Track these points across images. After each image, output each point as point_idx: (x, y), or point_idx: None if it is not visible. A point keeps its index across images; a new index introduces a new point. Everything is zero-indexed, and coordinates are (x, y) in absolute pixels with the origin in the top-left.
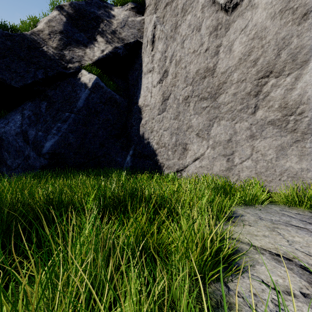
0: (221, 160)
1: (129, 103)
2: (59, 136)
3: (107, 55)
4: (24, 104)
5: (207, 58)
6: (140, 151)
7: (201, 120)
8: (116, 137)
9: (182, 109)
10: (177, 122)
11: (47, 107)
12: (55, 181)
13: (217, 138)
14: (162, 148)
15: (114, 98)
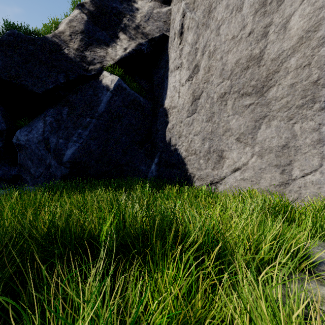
0: (272, 171)
1: (154, 106)
2: (80, 144)
3: (130, 53)
4: (46, 110)
5: (251, 43)
6: (166, 159)
7: (242, 121)
8: (139, 144)
9: (217, 109)
10: (211, 125)
11: (68, 113)
12: (70, 195)
13: (266, 144)
14: (192, 156)
15: (137, 101)
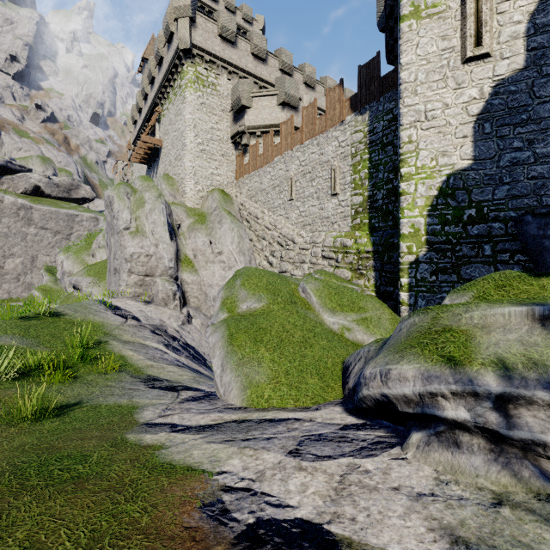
0: (6, 294)
1: None
2: None
3: None
4: None
5: (1, 263)
6: None
7: None
8: None
9: None
10: None
11: None
12: None
13: (5, 288)
14: None
15: None
